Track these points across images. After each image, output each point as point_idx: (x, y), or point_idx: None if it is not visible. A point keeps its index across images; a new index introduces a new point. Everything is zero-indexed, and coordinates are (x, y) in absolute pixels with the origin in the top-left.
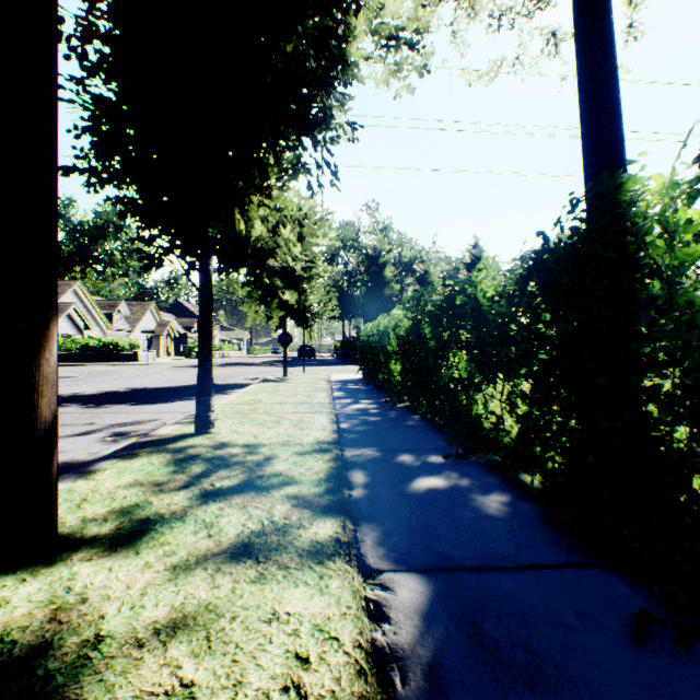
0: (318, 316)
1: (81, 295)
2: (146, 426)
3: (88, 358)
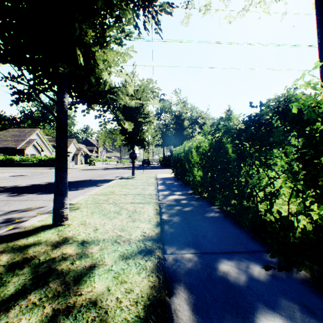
0: (150, 143)
1: (40, 136)
2: (32, 212)
3: (41, 165)
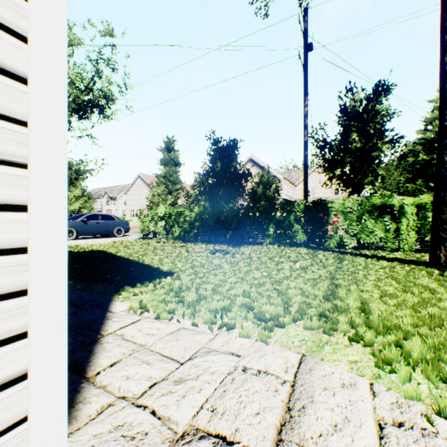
0: None
1: None
2: None
3: None
